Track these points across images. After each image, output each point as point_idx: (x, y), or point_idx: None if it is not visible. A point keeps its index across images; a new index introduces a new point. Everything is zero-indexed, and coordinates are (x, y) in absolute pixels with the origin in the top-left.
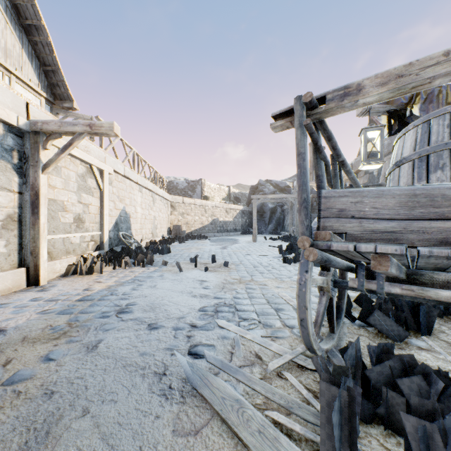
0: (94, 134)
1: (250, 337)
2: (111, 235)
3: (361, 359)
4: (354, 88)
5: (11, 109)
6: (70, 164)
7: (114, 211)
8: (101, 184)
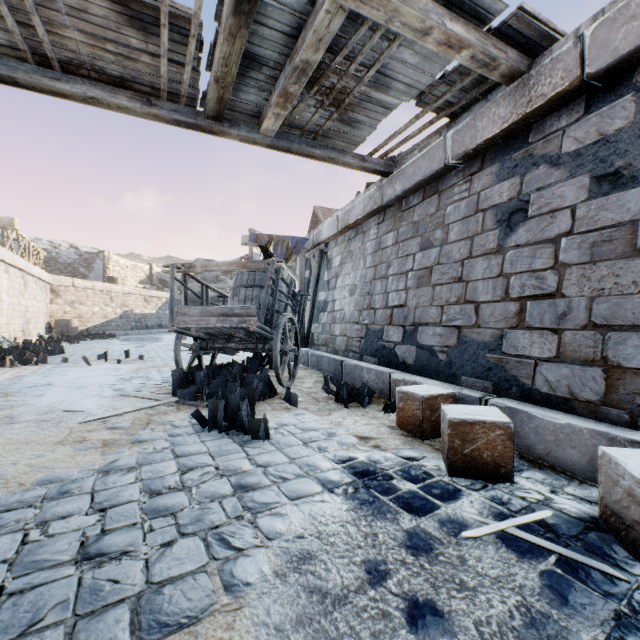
0: None
1: (154, 383)
2: None
3: None
4: (194, 265)
5: None
6: None
7: None
8: None
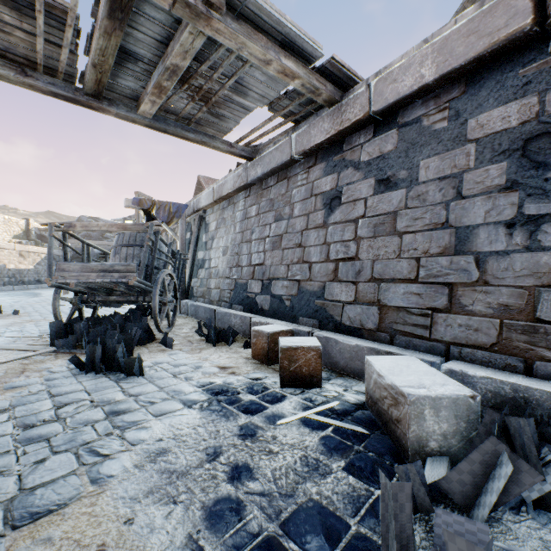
0: None
1: (31, 336)
2: None
3: None
4: (74, 225)
5: None
6: None
7: None
8: None
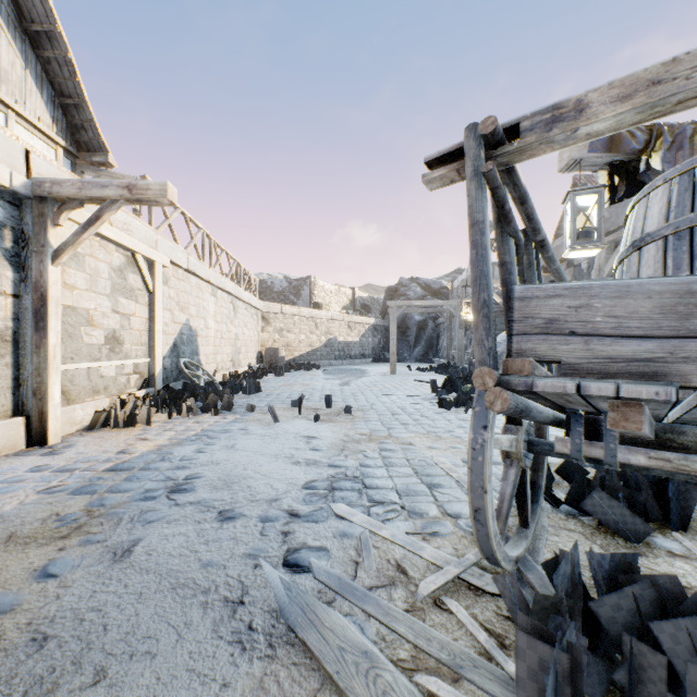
0: (135, 202)
1: (387, 535)
2: (167, 364)
3: (580, 579)
4: (570, 108)
5: (0, 160)
6: (99, 251)
7: (171, 326)
8: (151, 284)
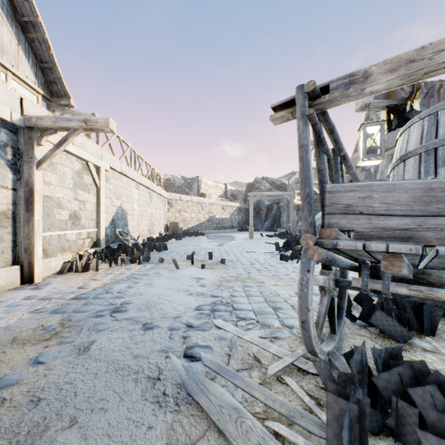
0: (89, 130)
1: (248, 338)
2: (108, 232)
3: (366, 364)
4: (360, 75)
5: (5, 104)
6: (65, 161)
7: (111, 208)
8: (98, 181)
